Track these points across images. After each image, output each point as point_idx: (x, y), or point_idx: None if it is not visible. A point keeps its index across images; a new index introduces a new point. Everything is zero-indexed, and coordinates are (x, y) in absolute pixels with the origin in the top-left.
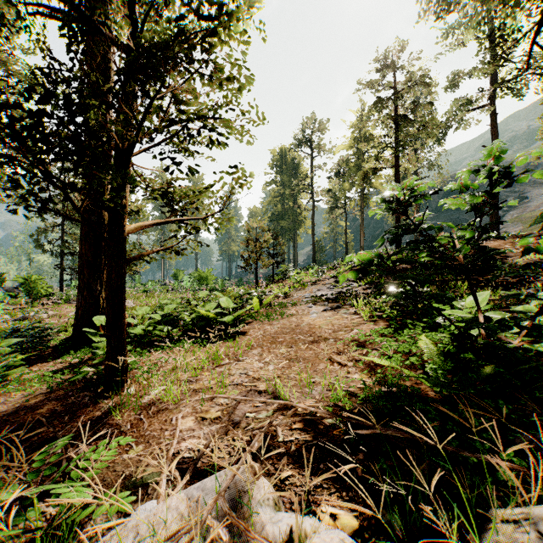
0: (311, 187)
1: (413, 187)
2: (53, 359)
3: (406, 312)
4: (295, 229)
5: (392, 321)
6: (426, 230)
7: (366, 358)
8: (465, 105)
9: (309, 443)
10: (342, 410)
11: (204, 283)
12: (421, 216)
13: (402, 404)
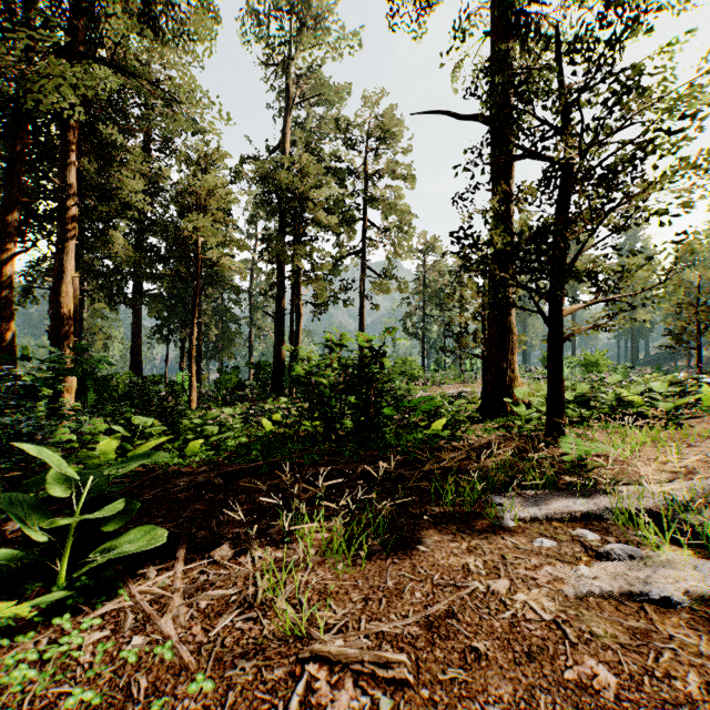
0: None
1: None
2: (474, 423)
3: None
4: None
5: None
6: None
7: None
8: None
9: None
10: None
11: (592, 371)
12: None
13: None
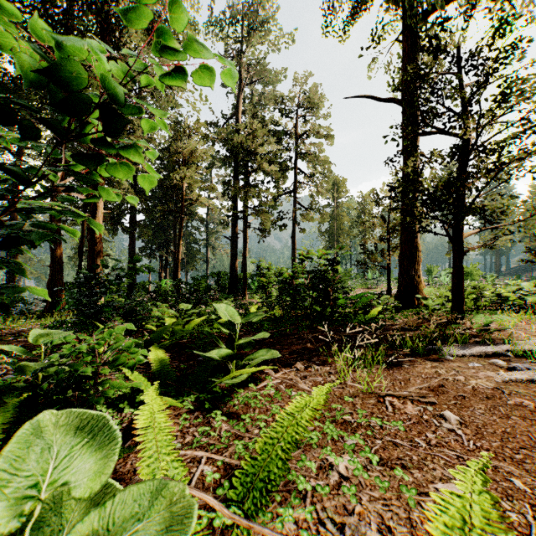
0: None
1: None
2: (392, 312)
3: None
4: None
5: None
6: None
7: None
8: None
9: None
10: None
11: (467, 279)
12: None
13: None
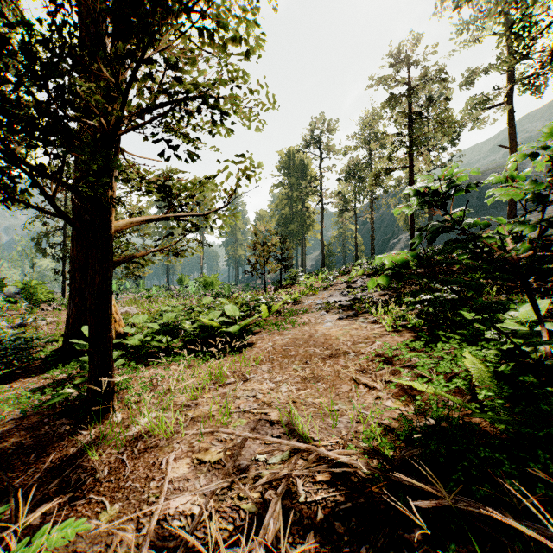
0: (320, 190)
1: (457, 173)
2: (39, 373)
3: (435, 322)
4: (303, 233)
5: (421, 333)
6: (472, 225)
7: (404, 382)
8: (481, 103)
9: (341, 506)
10: (385, 461)
11: (209, 289)
12: (462, 210)
13: (460, 448)
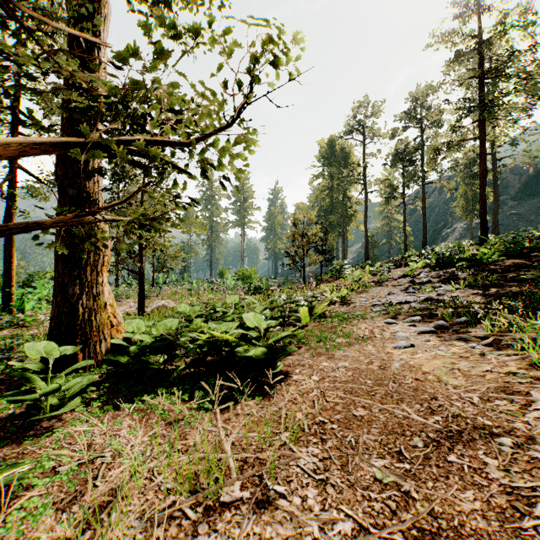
0: (364, 177)
1: None
2: None
3: None
4: (345, 224)
5: None
6: None
7: None
8: None
9: None
10: None
11: (247, 282)
12: None
13: None
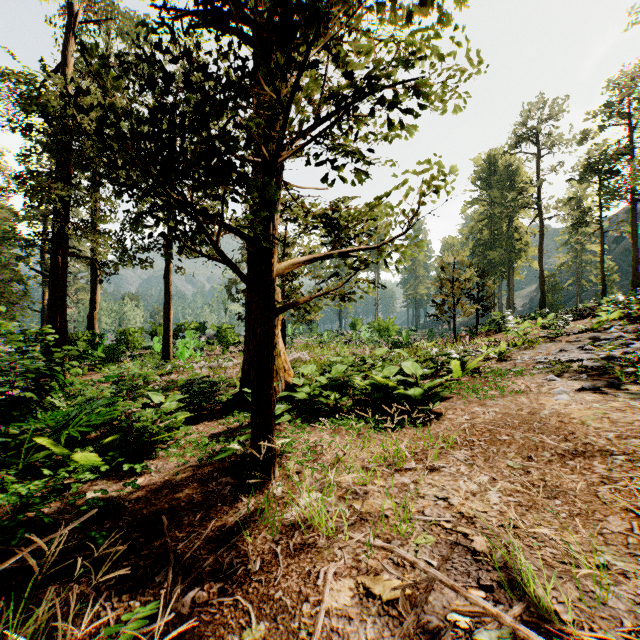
0: (538, 200)
1: None
2: (219, 417)
3: None
4: (511, 261)
5: None
6: None
7: None
8: None
9: None
10: None
11: (384, 335)
12: None
13: None
